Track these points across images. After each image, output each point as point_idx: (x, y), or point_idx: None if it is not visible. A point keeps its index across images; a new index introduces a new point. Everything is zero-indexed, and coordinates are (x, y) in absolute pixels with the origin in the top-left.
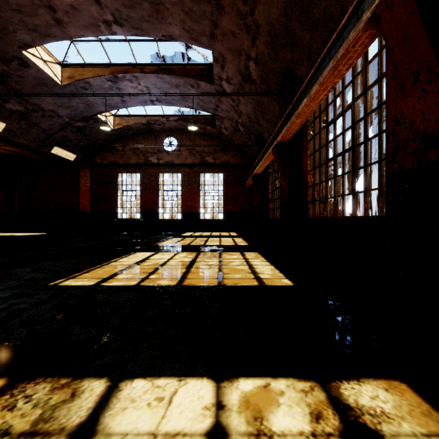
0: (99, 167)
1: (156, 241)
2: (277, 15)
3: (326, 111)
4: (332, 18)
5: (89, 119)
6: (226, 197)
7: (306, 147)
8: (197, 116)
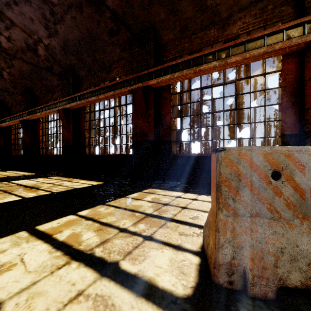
0: None
1: None
2: (25, 70)
3: (48, 116)
4: (50, 88)
5: None
6: None
7: (39, 125)
8: None
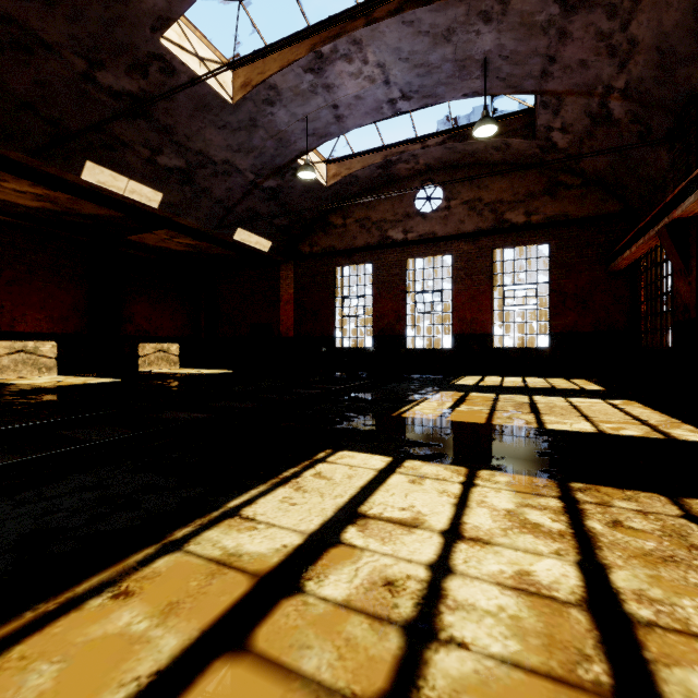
0: (307, 259)
1: (399, 402)
2: None
3: None
4: None
5: (285, 171)
6: (558, 297)
7: None
8: None
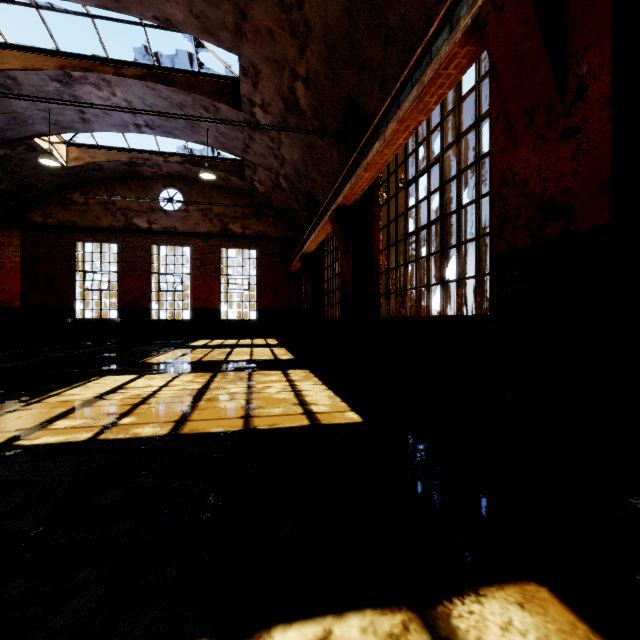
0: (40, 229)
1: (144, 356)
2: (337, 15)
3: (405, 165)
4: (414, 31)
5: (17, 144)
6: (262, 286)
7: (377, 216)
8: (215, 159)
